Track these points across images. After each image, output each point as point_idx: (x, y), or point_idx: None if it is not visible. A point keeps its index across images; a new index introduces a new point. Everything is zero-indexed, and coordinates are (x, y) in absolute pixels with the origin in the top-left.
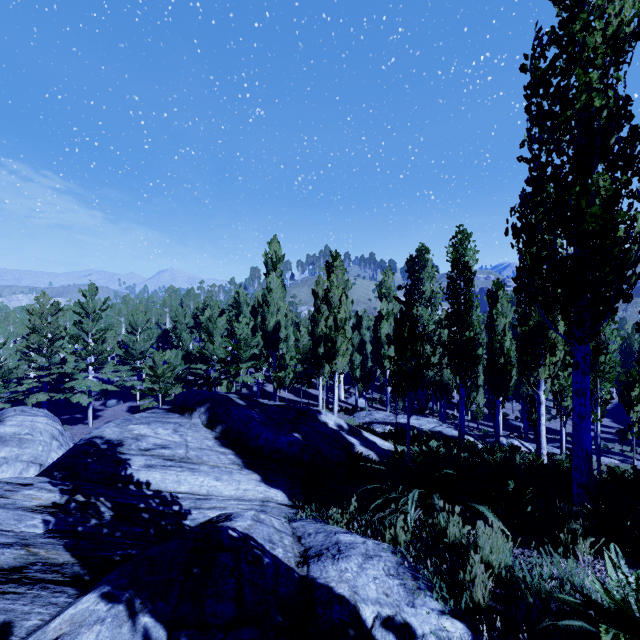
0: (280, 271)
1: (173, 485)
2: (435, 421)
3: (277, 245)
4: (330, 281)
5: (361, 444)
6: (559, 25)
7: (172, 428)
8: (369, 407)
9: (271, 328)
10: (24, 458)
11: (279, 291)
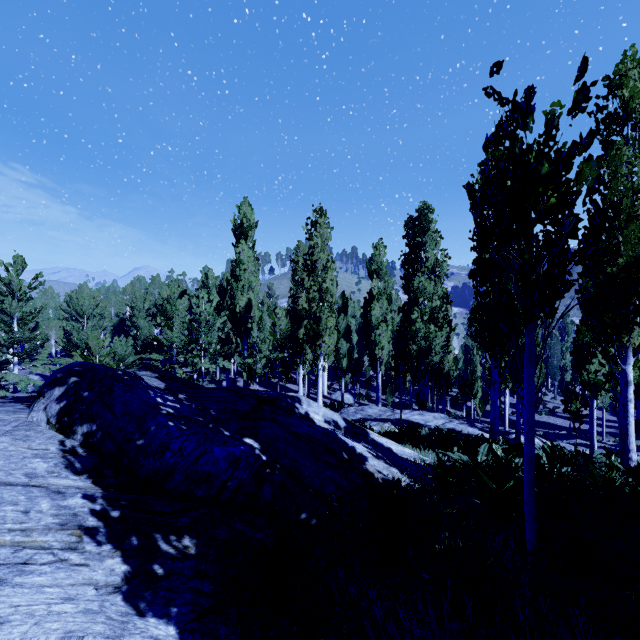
0: (252, 241)
1: None
2: (442, 416)
3: (248, 209)
4: (313, 241)
5: (374, 455)
6: None
7: None
8: (356, 403)
9: (241, 308)
10: None
11: (251, 264)
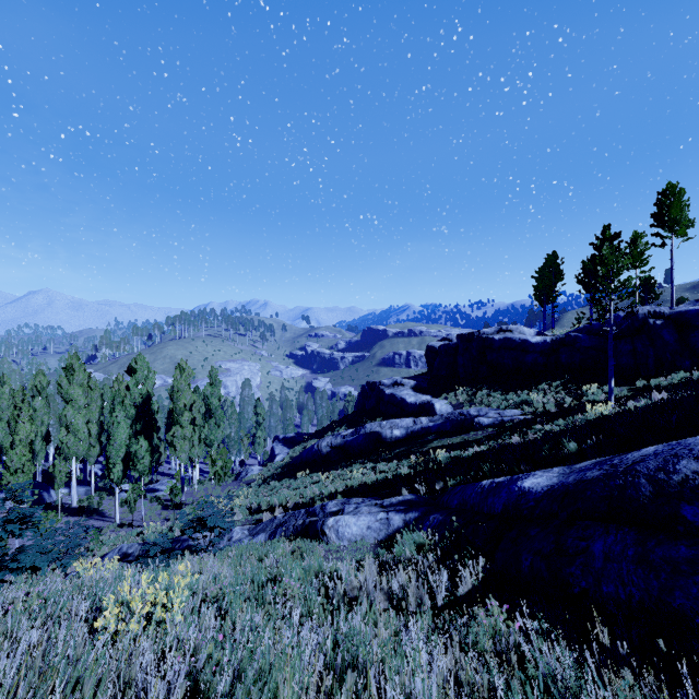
0: None
1: None
2: (100, 466)
3: None
4: None
5: None
6: None
7: None
8: None
9: None
10: None
11: None
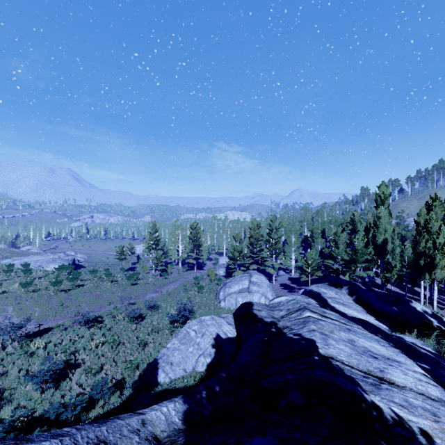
0: (387, 204)
1: (342, 310)
2: None
3: (384, 187)
4: (429, 216)
5: (438, 323)
6: None
7: (334, 292)
8: None
9: (380, 243)
10: (260, 292)
11: (386, 218)
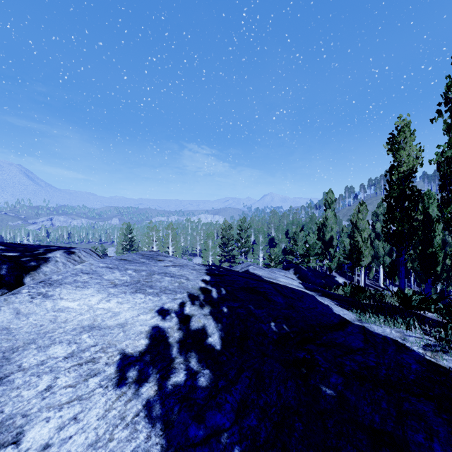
0: (333, 208)
1: None
2: None
3: (331, 194)
4: (357, 217)
5: None
6: (390, 168)
7: (284, 273)
8: None
9: (327, 239)
10: None
11: (332, 219)
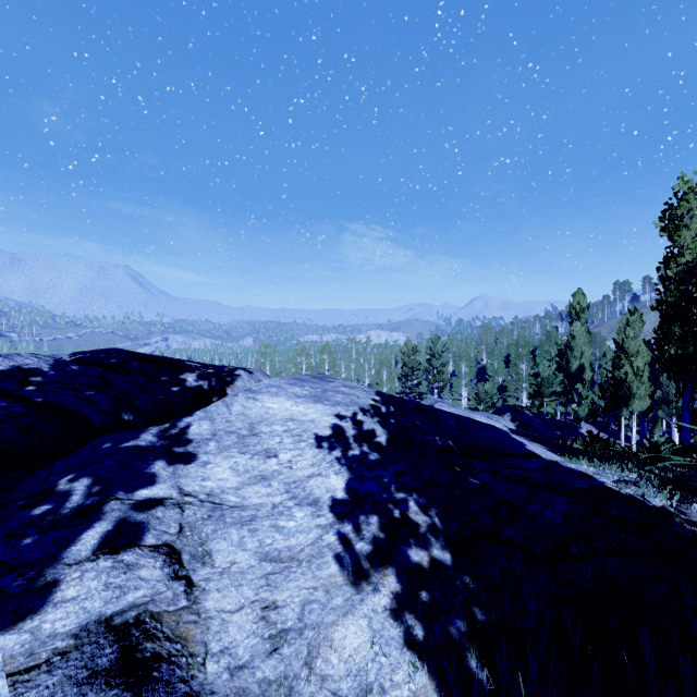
0: (585, 319)
1: None
2: None
3: (581, 297)
4: (625, 334)
5: None
6: (665, 257)
7: (495, 419)
8: None
9: (574, 370)
10: None
11: (582, 337)
